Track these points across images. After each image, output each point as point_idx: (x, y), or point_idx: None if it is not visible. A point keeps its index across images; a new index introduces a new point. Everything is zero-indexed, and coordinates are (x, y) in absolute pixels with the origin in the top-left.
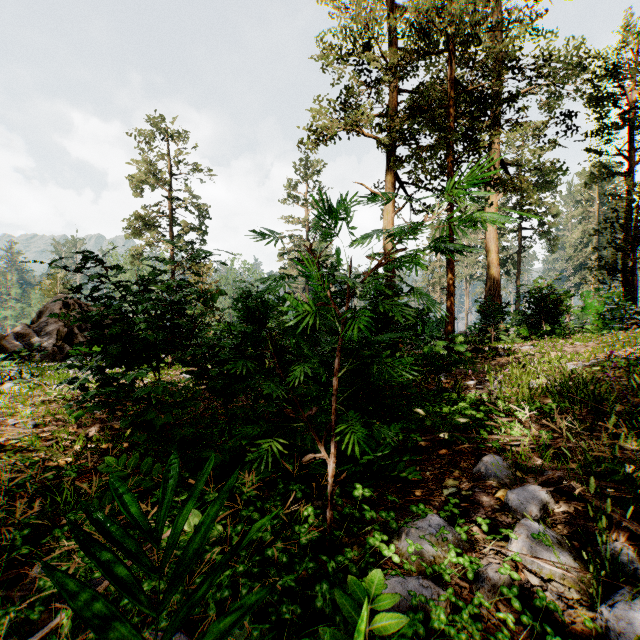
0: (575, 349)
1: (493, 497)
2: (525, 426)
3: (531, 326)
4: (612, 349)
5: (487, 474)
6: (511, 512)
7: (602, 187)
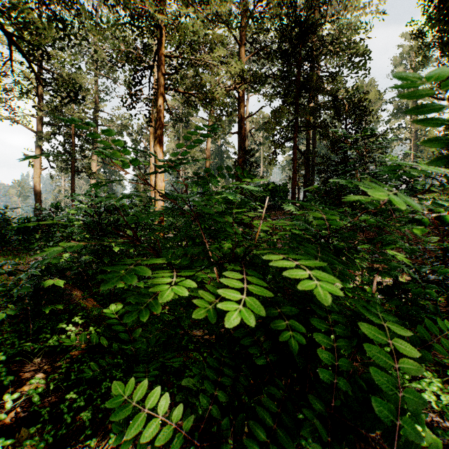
0: None
1: None
2: None
3: None
4: None
5: None
6: None
7: None
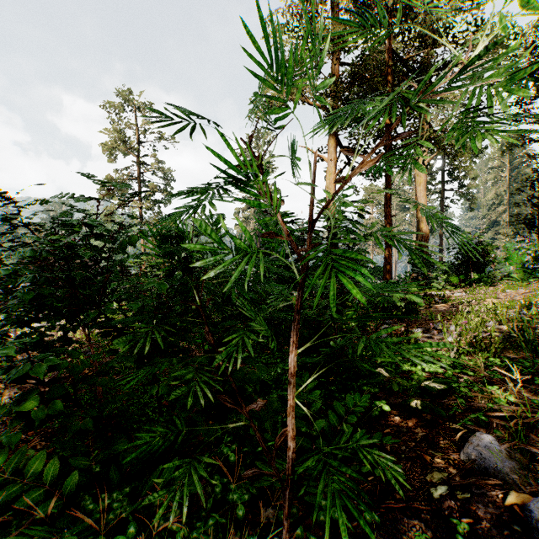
0: (508, 296)
1: (503, 506)
2: (498, 387)
3: (460, 275)
4: None
5: (482, 464)
6: None
7: (512, 155)
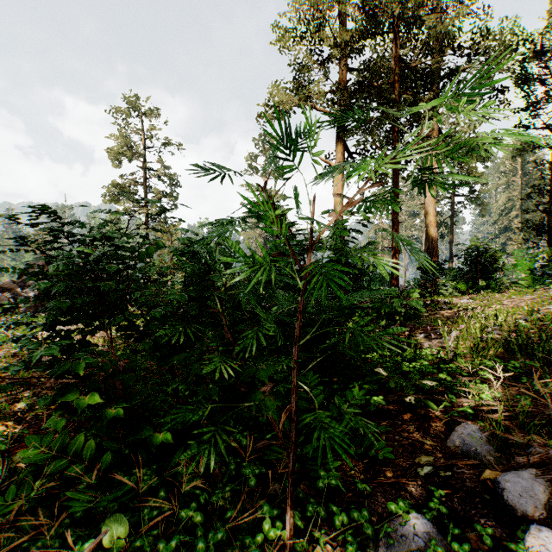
0: (513, 303)
1: (478, 481)
2: (490, 386)
3: (468, 281)
4: (551, 303)
5: (465, 449)
6: (506, 505)
7: (524, 159)
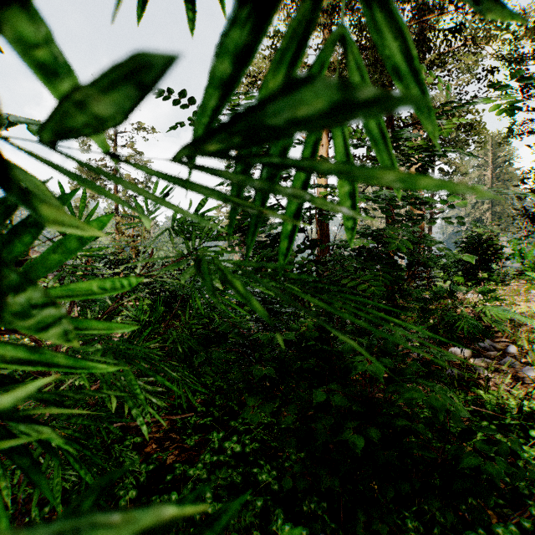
0: None
1: None
2: None
3: (466, 273)
4: None
5: None
6: None
7: (495, 154)
